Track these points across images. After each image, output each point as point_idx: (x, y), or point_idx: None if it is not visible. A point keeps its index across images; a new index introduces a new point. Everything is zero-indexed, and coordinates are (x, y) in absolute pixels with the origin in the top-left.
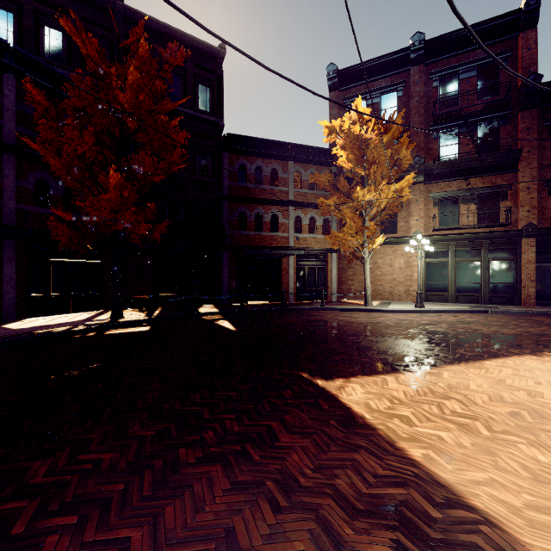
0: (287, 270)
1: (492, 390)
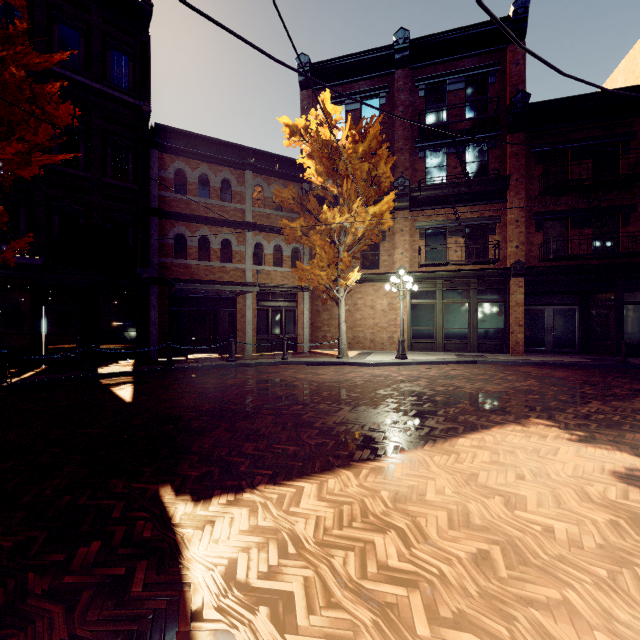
0: (243, 313)
1: (456, 499)
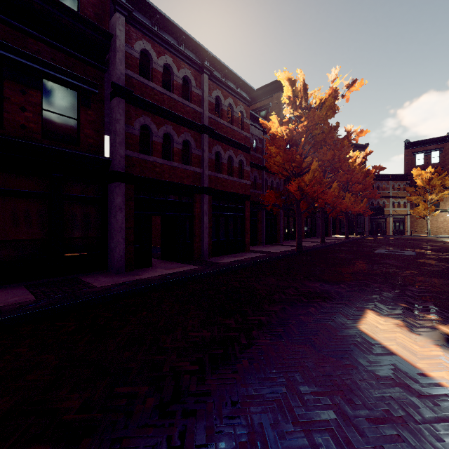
0: (388, 223)
1: None
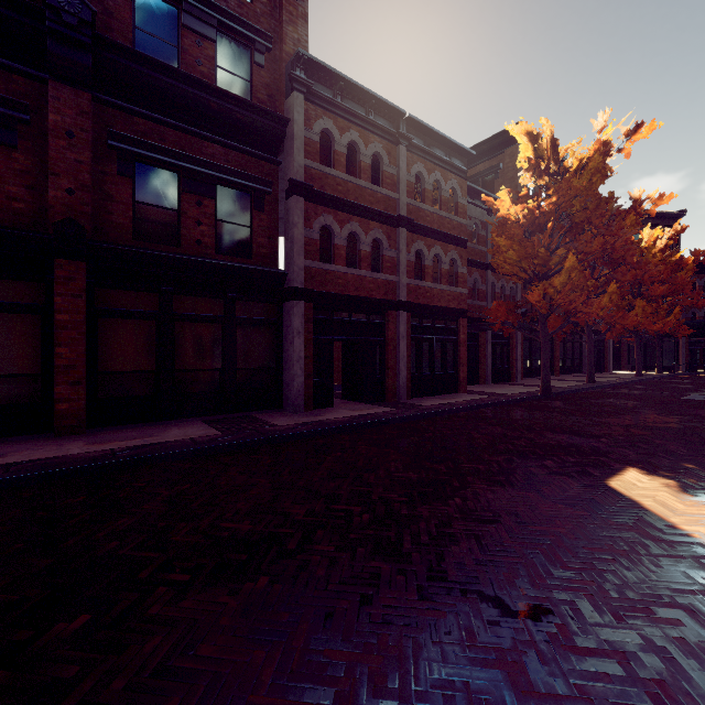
0: None
1: None
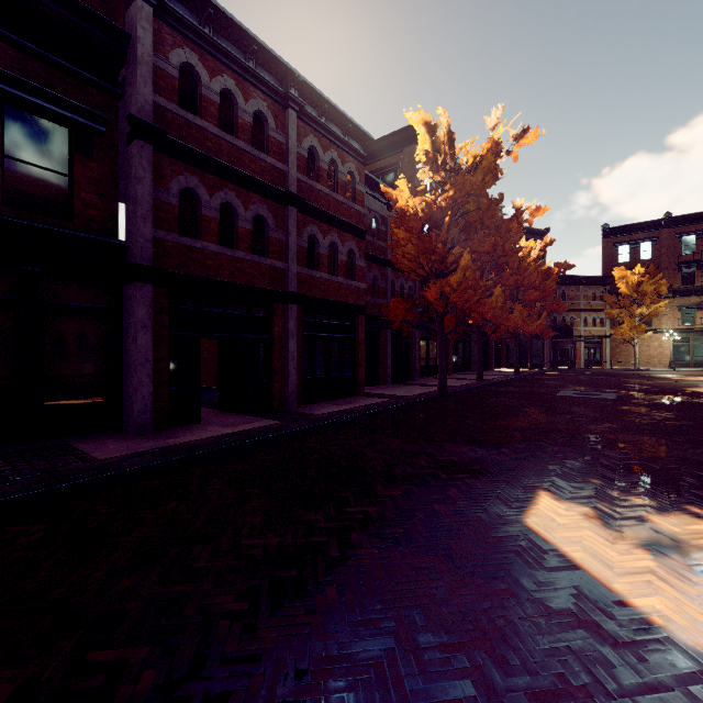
0: (579, 349)
1: None
